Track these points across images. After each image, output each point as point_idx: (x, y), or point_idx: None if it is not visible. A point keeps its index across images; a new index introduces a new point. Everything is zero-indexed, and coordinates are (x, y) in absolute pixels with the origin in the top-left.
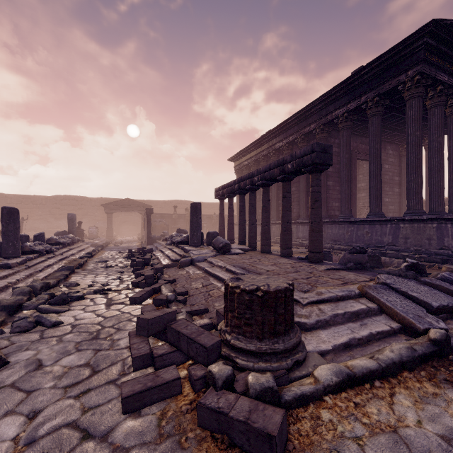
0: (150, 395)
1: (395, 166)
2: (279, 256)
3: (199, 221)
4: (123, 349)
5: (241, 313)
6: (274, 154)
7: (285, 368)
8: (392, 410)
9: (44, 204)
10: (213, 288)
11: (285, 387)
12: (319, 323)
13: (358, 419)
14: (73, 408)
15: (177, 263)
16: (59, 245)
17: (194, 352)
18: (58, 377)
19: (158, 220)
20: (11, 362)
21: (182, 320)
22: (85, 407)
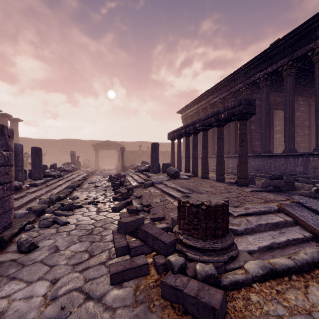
0: (128, 274)
1: (305, 113)
2: (214, 181)
3: (157, 155)
4: (109, 242)
5: (190, 221)
6: (210, 107)
7: (223, 261)
8: (307, 298)
9: (55, 144)
10: (168, 202)
11: (223, 275)
12: (247, 230)
13: (280, 302)
14: (79, 278)
15: (142, 185)
16: (65, 172)
17: (157, 246)
18: (68, 258)
19: (129, 155)
20: (40, 247)
21: (148, 224)
22: (86, 278)
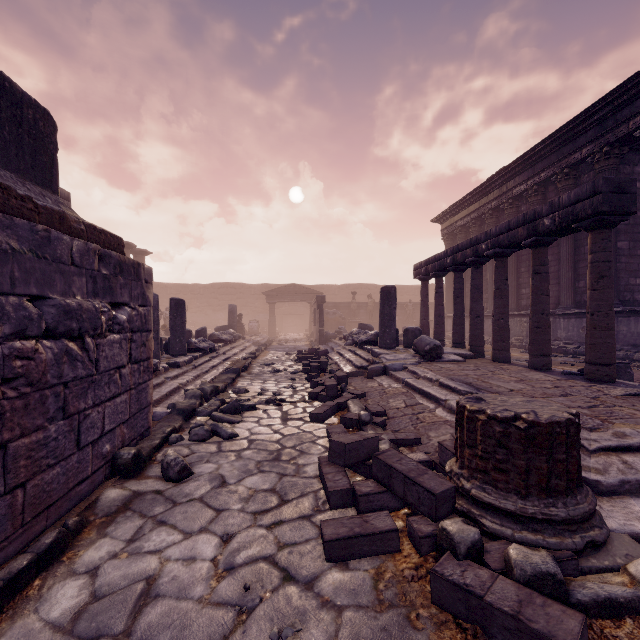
0: (359, 544)
1: None
2: (526, 368)
3: (392, 312)
4: (312, 478)
5: (487, 452)
6: (510, 205)
7: (571, 549)
8: None
9: (202, 293)
10: (422, 410)
11: (573, 579)
12: (626, 485)
13: None
14: (266, 539)
15: (363, 371)
16: (221, 343)
17: (414, 498)
18: (244, 500)
19: (332, 311)
20: (195, 474)
21: (391, 450)
22: (280, 542)
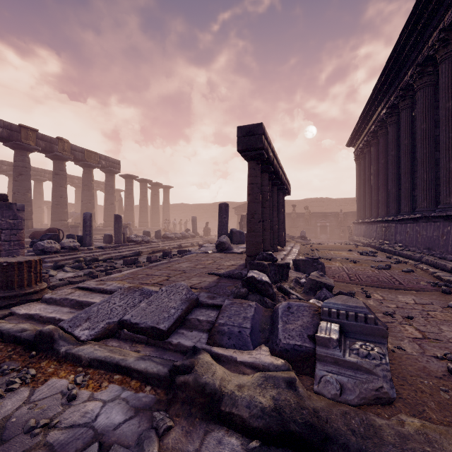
0: None
1: None
2: None
3: (223, 220)
4: None
5: None
6: (380, 127)
7: None
8: None
9: (208, 209)
10: None
11: None
12: (52, 299)
13: None
14: None
15: None
16: (168, 239)
17: None
18: None
19: None
20: None
21: None
22: None
